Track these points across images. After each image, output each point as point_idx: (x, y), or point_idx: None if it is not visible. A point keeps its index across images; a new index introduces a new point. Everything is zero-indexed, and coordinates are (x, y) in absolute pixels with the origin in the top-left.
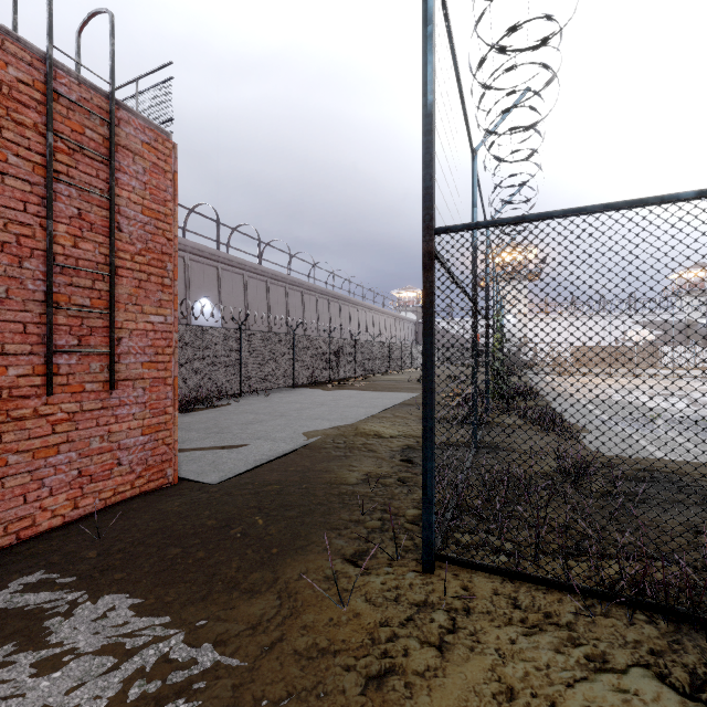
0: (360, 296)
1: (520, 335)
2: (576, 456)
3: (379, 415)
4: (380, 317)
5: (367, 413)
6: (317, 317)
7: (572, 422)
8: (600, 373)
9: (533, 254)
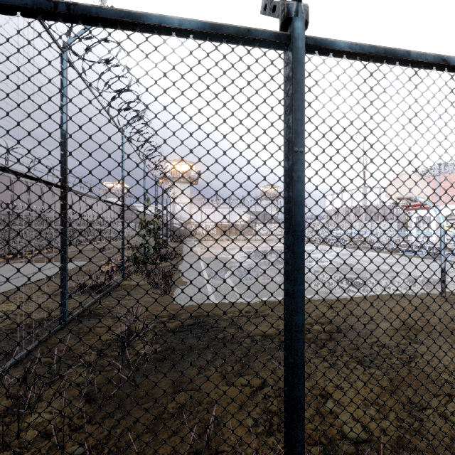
0: (69, 182)
1: (187, 216)
2: (155, 312)
3: (13, 291)
4: (87, 200)
5: (1, 290)
6: (12, 196)
7: (181, 277)
8: (224, 239)
9: (194, 168)
